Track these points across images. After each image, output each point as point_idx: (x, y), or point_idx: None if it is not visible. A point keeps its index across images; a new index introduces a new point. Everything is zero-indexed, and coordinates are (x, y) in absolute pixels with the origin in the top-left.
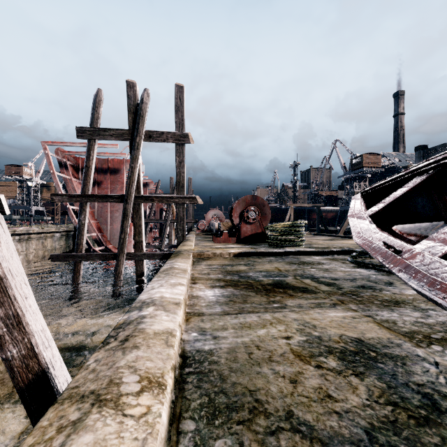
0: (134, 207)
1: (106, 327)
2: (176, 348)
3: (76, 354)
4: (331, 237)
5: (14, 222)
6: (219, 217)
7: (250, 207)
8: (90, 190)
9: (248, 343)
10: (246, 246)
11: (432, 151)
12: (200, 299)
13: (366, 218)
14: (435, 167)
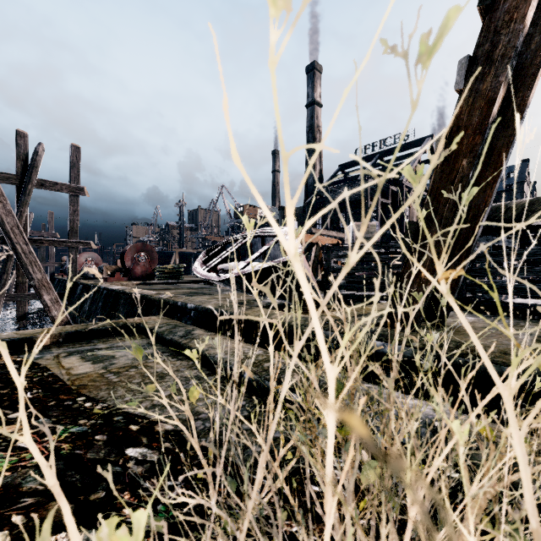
0: None
1: None
2: None
3: None
4: None
5: None
6: (95, 261)
7: (141, 252)
8: None
9: None
10: None
11: None
12: None
13: (199, 261)
14: (223, 245)
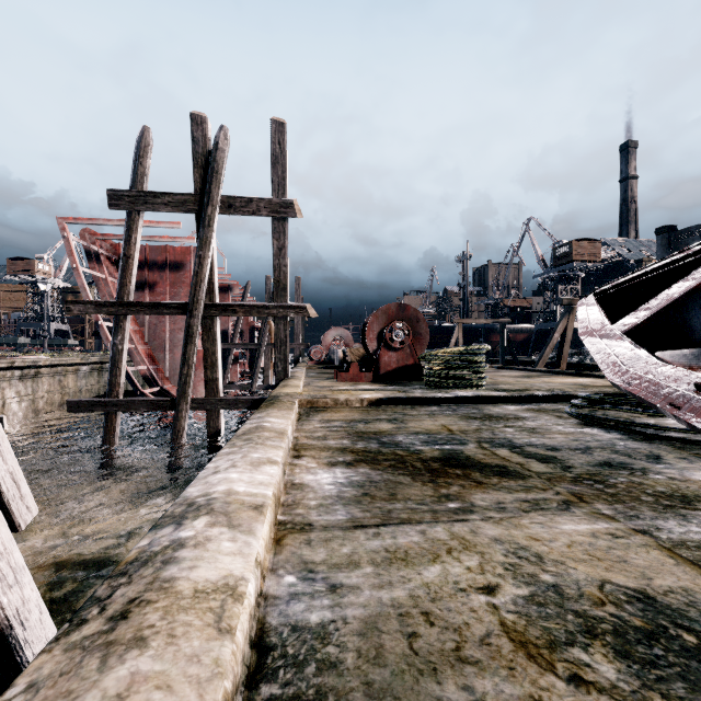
0: (204, 322)
1: (153, 524)
2: (240, 635)
3: (96, 575)
4: (526, 373)
5: (20, 348)
6: (345, 340)
7: (395, 322)
8: (131, 294)
9: (405, 606)
10: (388, 388)
11: (684, 236)
12: (307, 492)
13: (623, 338)
14: None
